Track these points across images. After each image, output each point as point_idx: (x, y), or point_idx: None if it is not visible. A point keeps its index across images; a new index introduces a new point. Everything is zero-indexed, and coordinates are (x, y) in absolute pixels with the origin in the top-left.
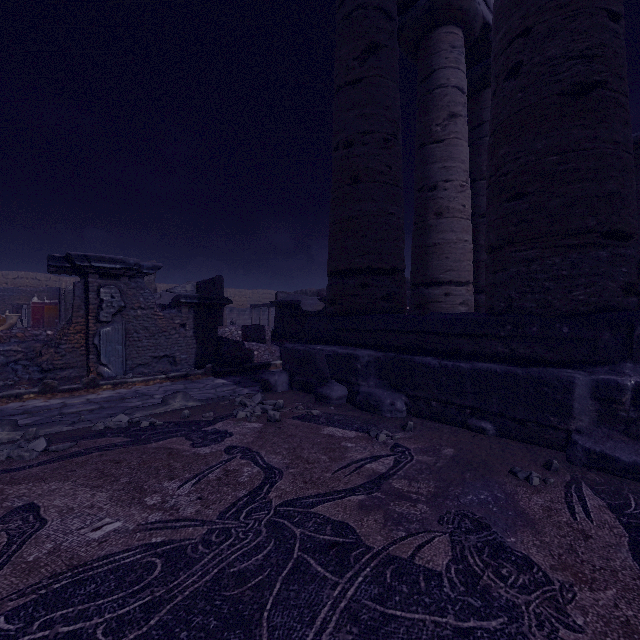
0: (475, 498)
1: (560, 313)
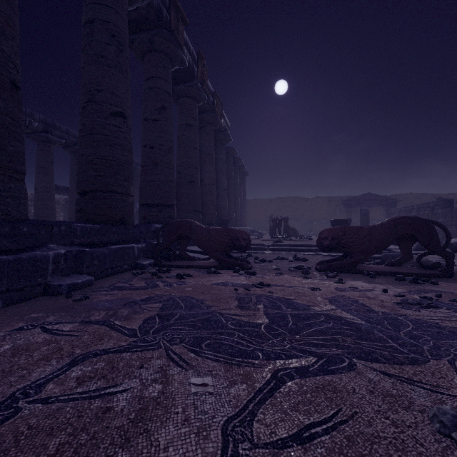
0: (109, 304)
1: (16, 219)
